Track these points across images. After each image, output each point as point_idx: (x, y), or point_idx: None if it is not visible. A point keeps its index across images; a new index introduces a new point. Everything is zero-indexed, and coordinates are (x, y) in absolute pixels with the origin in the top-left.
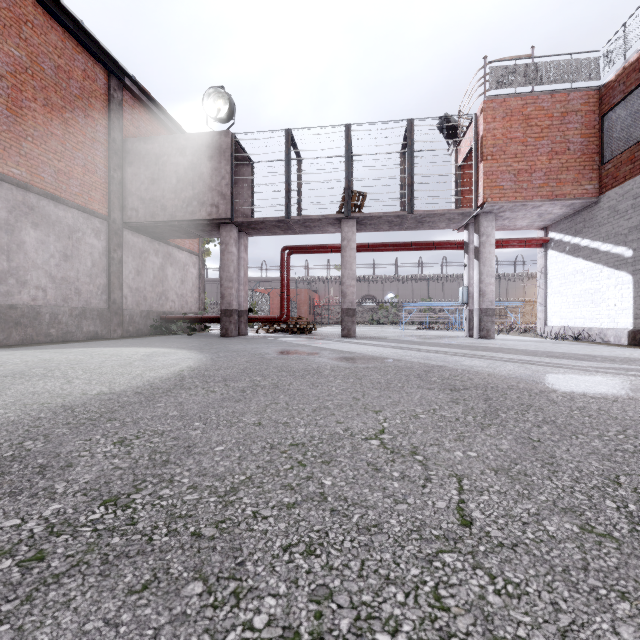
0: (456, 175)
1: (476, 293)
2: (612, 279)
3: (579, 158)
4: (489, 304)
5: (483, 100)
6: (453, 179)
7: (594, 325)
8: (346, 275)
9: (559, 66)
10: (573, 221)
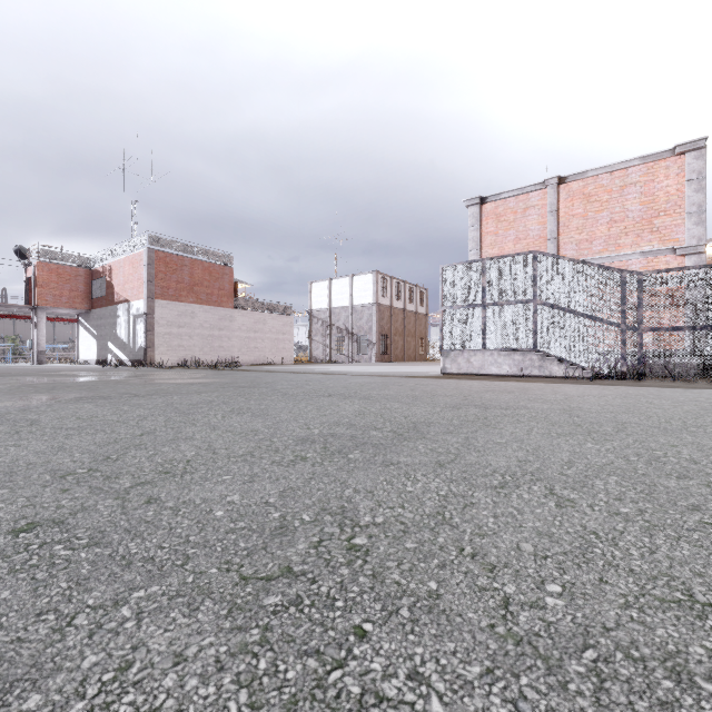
0: (26, 282)
1: (36, 344)
2: (94, 342)
3: (83, 294)
4: (43, 349)
5: (38, 261)
6: (25, 282)
7: (90, 358)
8: None
9: (74, 257)
10: (86, 316)
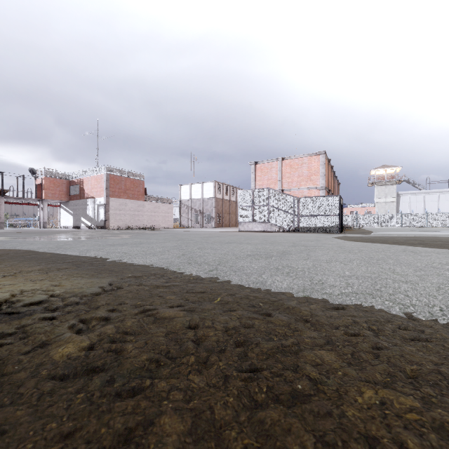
0: (36, 186)
1: (42, 218)
2: (71, 217)
3: (65, 193)
4: (46, 221)
5: (44, 177)
6: (34, 186)
7: (69, 225)
8: (1, 212)
9: (61, 174)
10: (65, 204)
